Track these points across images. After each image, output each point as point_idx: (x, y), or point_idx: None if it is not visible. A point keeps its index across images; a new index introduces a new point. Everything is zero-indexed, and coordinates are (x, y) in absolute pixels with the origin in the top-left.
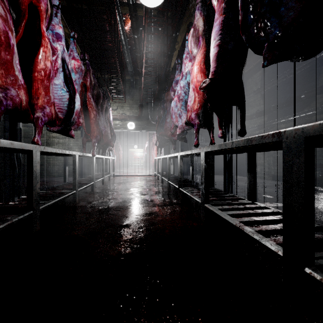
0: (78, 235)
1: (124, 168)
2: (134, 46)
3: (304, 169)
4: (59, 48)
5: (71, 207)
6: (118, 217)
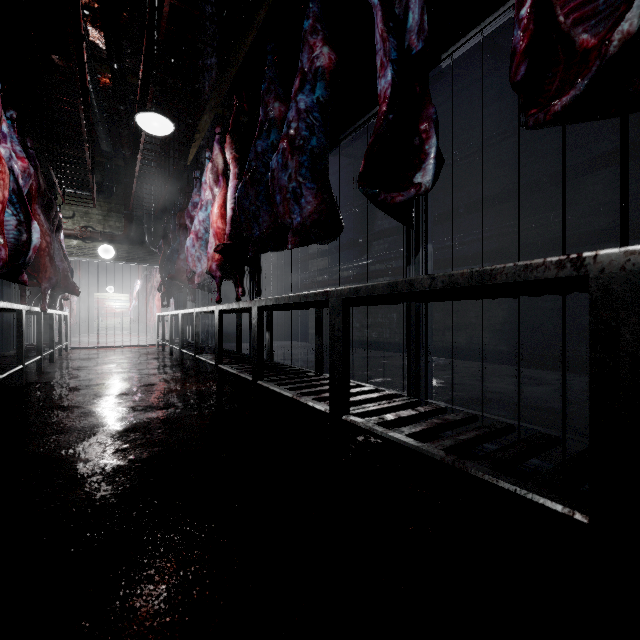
0: (63, 404)
1: (83, 335)
2: (117, 115)
3: (258, 325)
4: (2, 152)
5: (20, 388)
6: (109, 390)
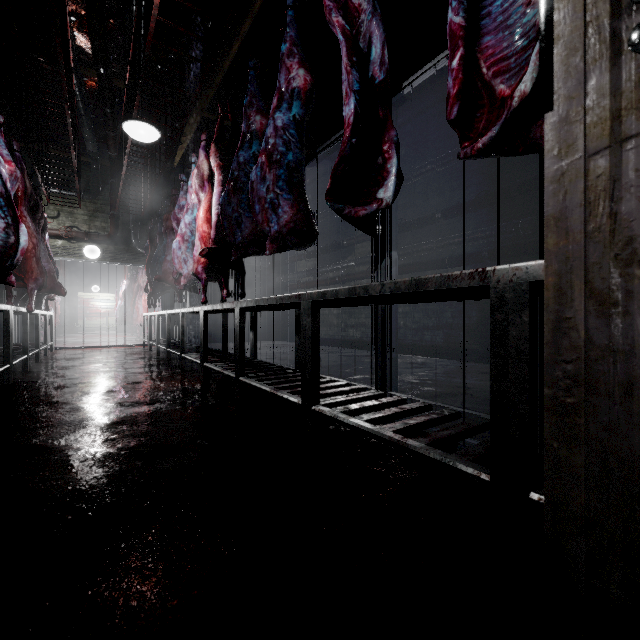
0: (52, 401)
1: (68, 336)
2: (103, 117)
3: (240, 325)
4: None
5: (7, 387)
6: (96, 388)
